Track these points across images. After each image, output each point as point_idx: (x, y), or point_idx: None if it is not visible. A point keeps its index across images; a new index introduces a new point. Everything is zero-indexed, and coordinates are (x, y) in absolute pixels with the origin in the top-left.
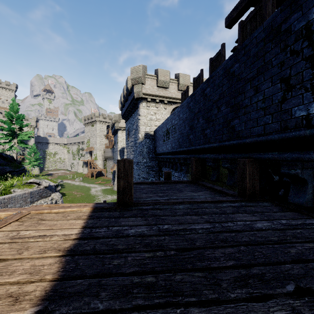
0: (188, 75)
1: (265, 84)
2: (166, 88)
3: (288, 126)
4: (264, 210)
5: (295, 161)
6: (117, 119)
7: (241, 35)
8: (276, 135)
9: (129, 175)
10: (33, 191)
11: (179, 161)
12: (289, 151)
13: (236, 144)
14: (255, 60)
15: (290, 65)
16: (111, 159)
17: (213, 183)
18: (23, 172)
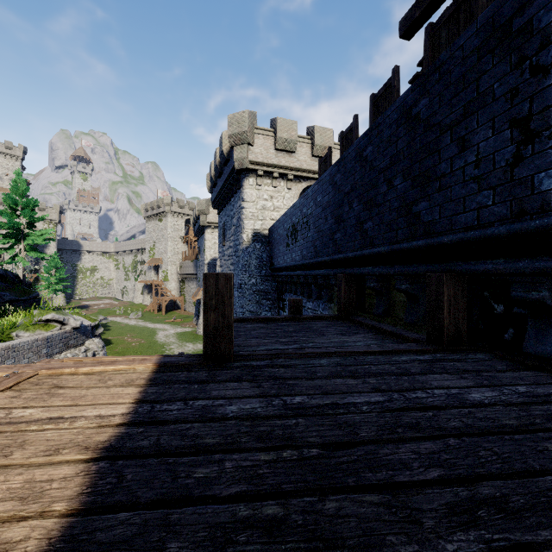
0: (329, 130)
1: (479, 132)
2: (290, 152)
3: (526, 210)
4: (480, 368)
5: (538, 275)
6: (203, 209)
7: (430, 49)
8: (503, 226)
9: (227, 302)
10: (52, 336)
11: (315, 280)
12: (528, 257)
13: (424, 246)
14: (460, 89)
15: (531, 93)
16: (192, 279)
17: (378, 319)
18: (35, 302)
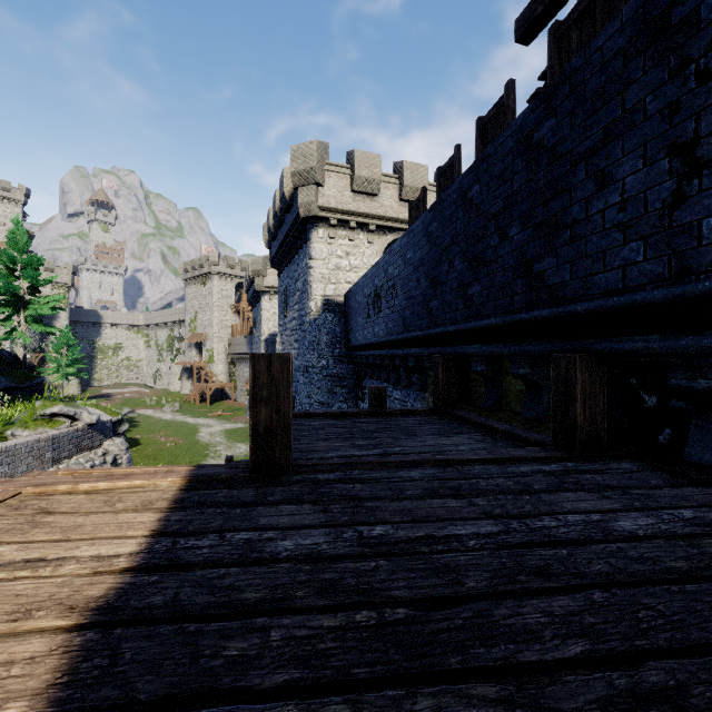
0: (423, 167)
1: (625, 163)
2: (372, 194)
3: (690, 267)
4: (628, 483)
5: (707, 357)
6: (259, 270)
7: (556, 56)
8: (659, 290)
9: (283, 393)
10: (59, 435)
11: (404, 362)
12: (692, 332)
13: (549, 318)
14: (599, 105)
15: (697, 108)
16: (245, 360)
17: (487, 414)
18: (39, 390)
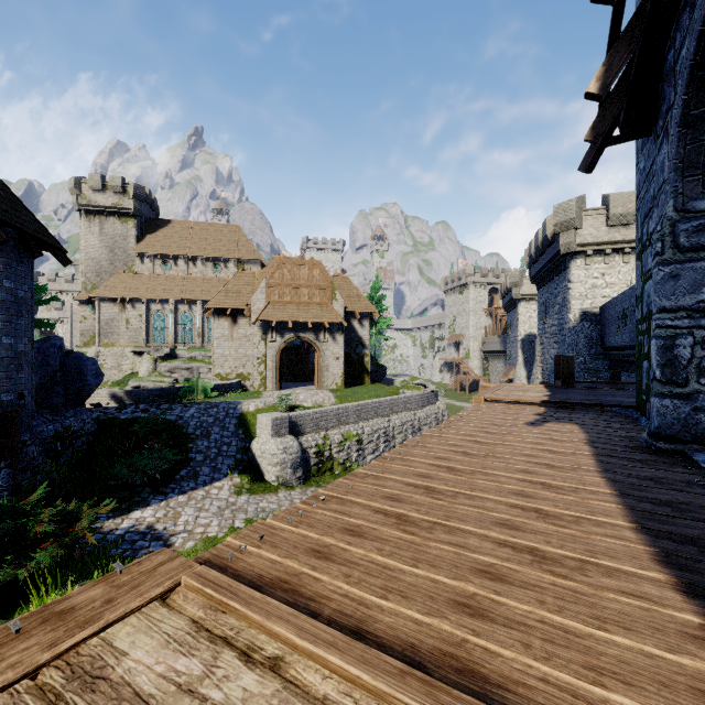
0: None
1: None
2: (627, 224)
3: None
4: None
5: None
6: (516, 282)
7: None
8: None
9: (571, 366)
10: (423, 394)
11: None
12: None
13: None
14: None
15: None
16: (498, 357)
17: None
18: (383, 374)
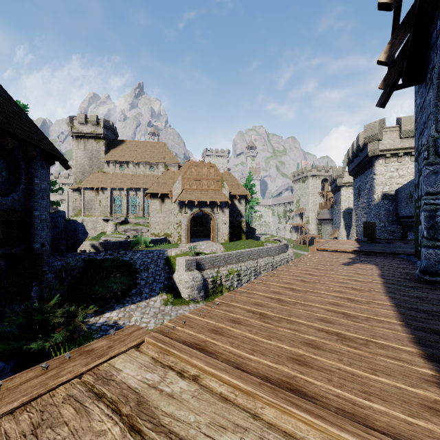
0: None
1: None
2: (413, 136)
3: None
4: None
5: None
6: (339, 174)
7: None
8: None
9: (374, 228)
10: (278, 246)
11: None
12: None
13: None
14: None
15: None
16: (328, 222)
17: None
18: (253, 233)
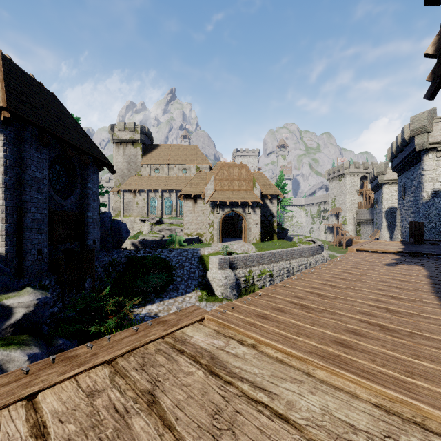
0: None
1: None
2: None
3: None
4: None
5: None
6: (381, 171)
7: None
8: None
9: (421, 229)
10: (312, 247)
11: None
12: None
13: None
14: None
15: None
16: (367, 223)
17: None
18: (285, 234)
